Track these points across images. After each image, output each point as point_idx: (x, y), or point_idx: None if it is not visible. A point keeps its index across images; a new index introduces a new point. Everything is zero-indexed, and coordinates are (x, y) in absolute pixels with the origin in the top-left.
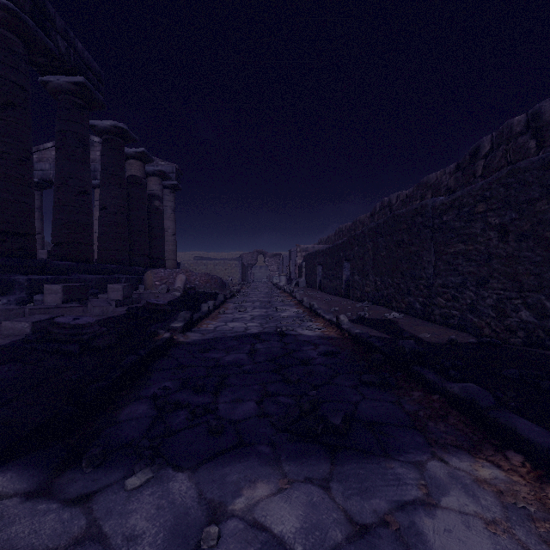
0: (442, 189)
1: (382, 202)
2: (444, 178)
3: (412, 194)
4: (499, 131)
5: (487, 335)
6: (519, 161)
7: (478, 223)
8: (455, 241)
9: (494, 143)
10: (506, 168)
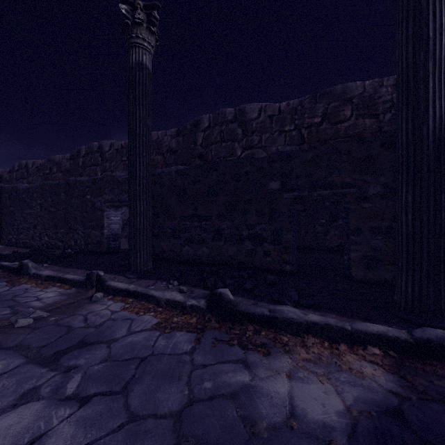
0: (62, 168)
1: (21, 163)
2: (64, 161)
3: (44, 165)
4: (89, 146)
5: (37, 248)
6: (96, 165)
7: (34, 201)
8: (28, 208)
9: (87, 152)
10: (92, 167)
